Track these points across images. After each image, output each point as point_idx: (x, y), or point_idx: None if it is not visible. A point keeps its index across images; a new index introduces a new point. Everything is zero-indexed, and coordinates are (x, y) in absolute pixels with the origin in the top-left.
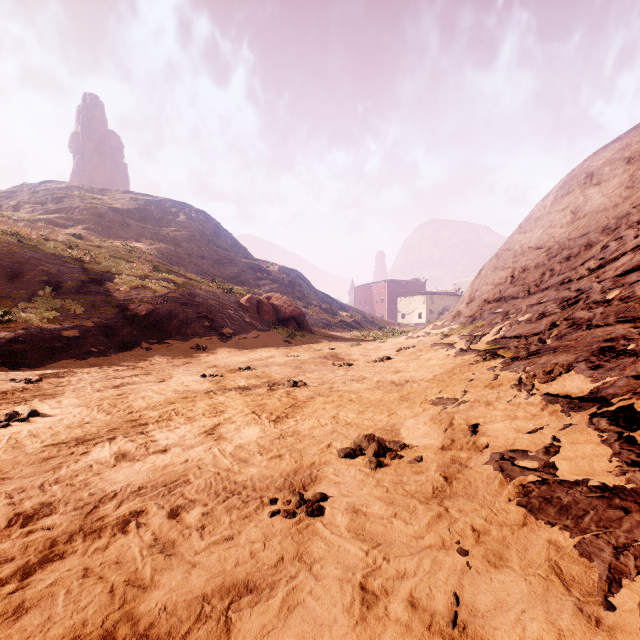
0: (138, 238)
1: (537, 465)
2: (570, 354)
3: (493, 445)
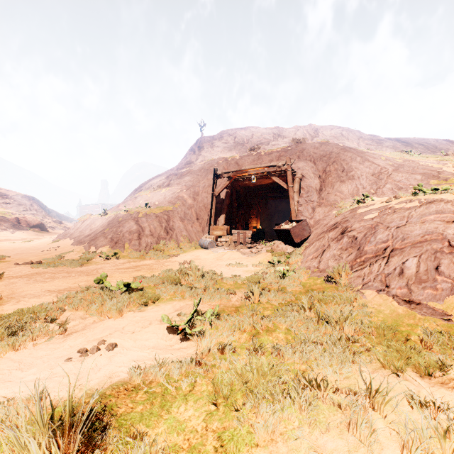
0: None
1: None
2: None
3: None
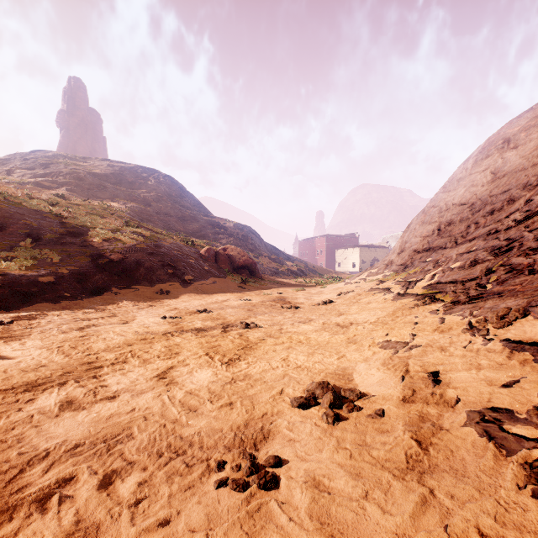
0: (113, 198)
1: (537, 434)
2: (519, 298)
3: (465, 400)
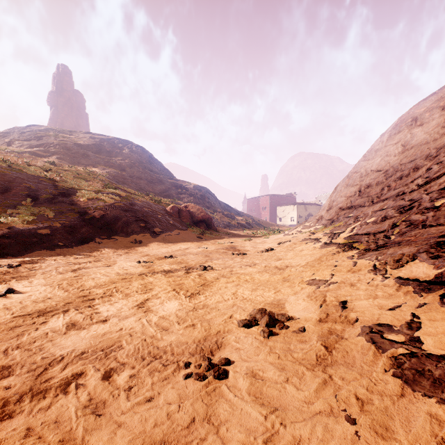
0: (95, 165)
1: (404, 339)
2: (412, 247)
3: (361, 319)
